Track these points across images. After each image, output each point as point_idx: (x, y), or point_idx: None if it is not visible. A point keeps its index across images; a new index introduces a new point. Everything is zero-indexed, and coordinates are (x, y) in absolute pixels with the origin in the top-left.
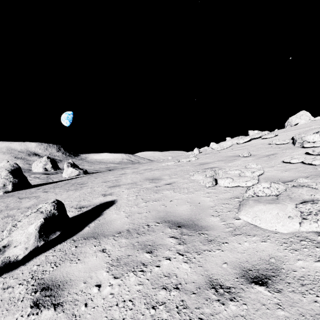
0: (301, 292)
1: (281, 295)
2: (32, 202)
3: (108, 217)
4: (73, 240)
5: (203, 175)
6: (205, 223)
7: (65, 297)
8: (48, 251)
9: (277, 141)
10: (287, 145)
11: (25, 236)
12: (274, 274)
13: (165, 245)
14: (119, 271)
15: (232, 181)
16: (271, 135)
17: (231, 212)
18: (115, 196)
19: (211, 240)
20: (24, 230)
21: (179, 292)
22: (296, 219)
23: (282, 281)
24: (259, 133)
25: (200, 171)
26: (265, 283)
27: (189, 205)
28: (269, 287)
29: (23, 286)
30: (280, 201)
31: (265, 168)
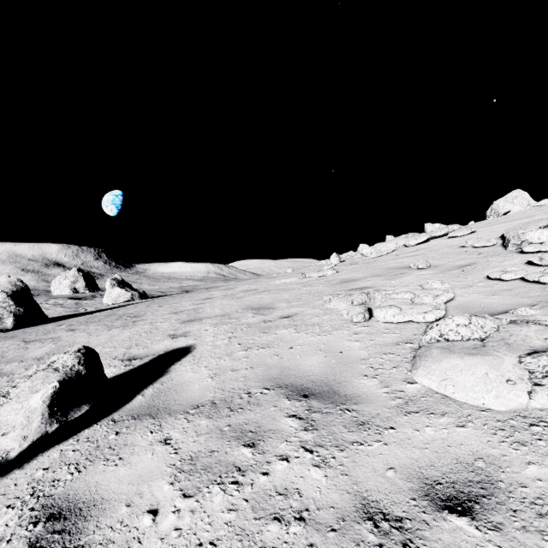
0: (540, 530)
1: (502, 536)
2: (46, 348)
3: (178, 377)
4: (113, 420)
5: (347, 301)
6: (353, 390)
7: (89, 535)
8: (67, 441)
9: (475, 241)
10: (494, 249)
11: (24, 414)
12: (484, 493)
13: (279, 431)
14: (194, 483)
15: (400, 312)
16: (465, 232)
17: (399, 370)
18: (192, 338)
19: (364, 423)
20: (22, 404)
21: (305, 528)
22: (521, 385)
23: (501, 507)
24: (443, 228)
25: (342, 295)
26: (468, 511)
27: (323, 356)
28: (477, 520)
29: (15, 510)
30: (490, 350)
31: (457, 289)
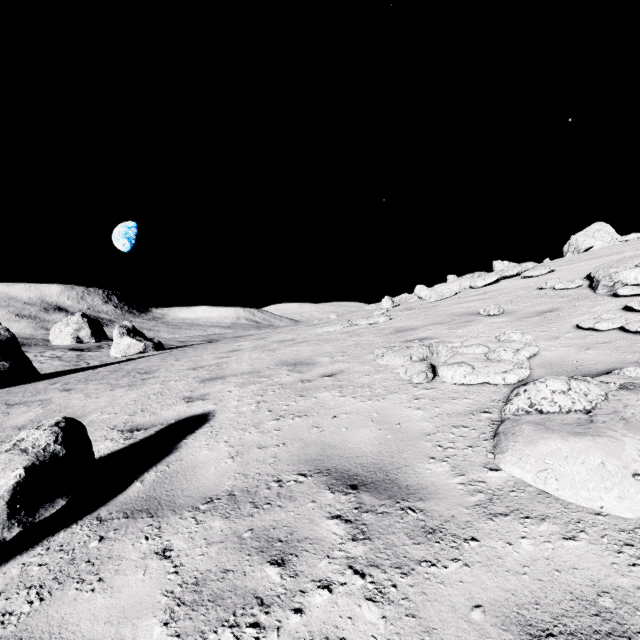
0: None
1: None
2: (31, 414)
3: (190, 456)
4: (99, 518)
5: (404, 356)
6: (416, 479)
7: None
8: (33, 549)
9: (556, 282)
10: (579, 292)
11: None
12: None
13: (318, 541)
14: (196, 624)
15: (472, 371)
16: (542, 271)
17: (477, 450)
18: (211, 402)
19: (435, 531)
20: None
21: None
22: None
23: None
24: (515, 267)
25: (397, 347)
26: None
27: (375, 429)
28: None
29: None
30: (601, 428)
31: (540, 340)
